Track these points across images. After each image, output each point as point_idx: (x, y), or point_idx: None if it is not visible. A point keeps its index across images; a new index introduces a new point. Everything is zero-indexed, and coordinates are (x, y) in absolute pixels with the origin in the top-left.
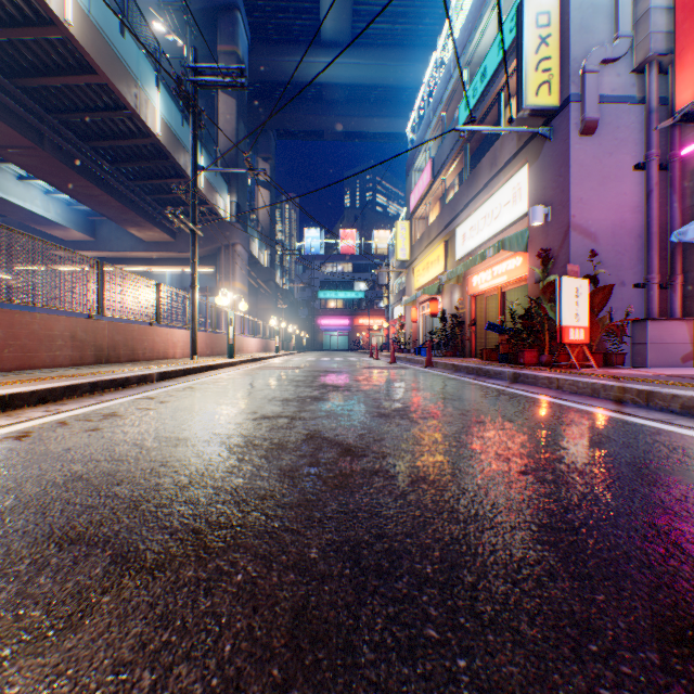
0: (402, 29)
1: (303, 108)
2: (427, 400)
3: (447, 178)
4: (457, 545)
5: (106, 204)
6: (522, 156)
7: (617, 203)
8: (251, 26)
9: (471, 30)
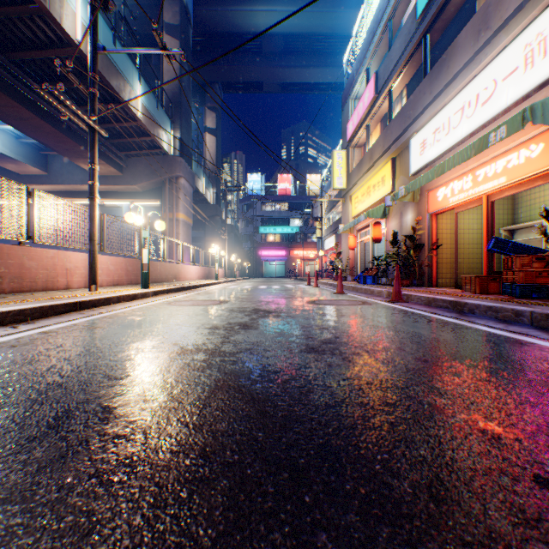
0: None
1: (244, 61)
2: None
3: (394, 90)
4: None
5: (41, 130)
6: None
7: None
8: None
9: None
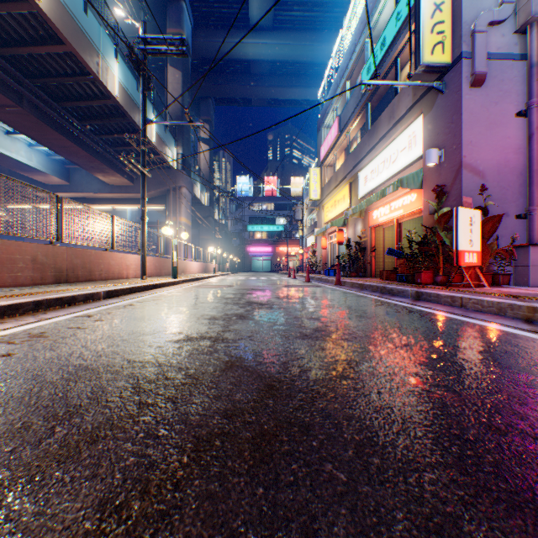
0: (314, 16)
1: (235, 80)
2: (345, 318)
3: (351, 132)
4: None
5: (76, 154)
6: (417, 108)
7: (502, 145)
8: (193, 14)
9: (372, 9)
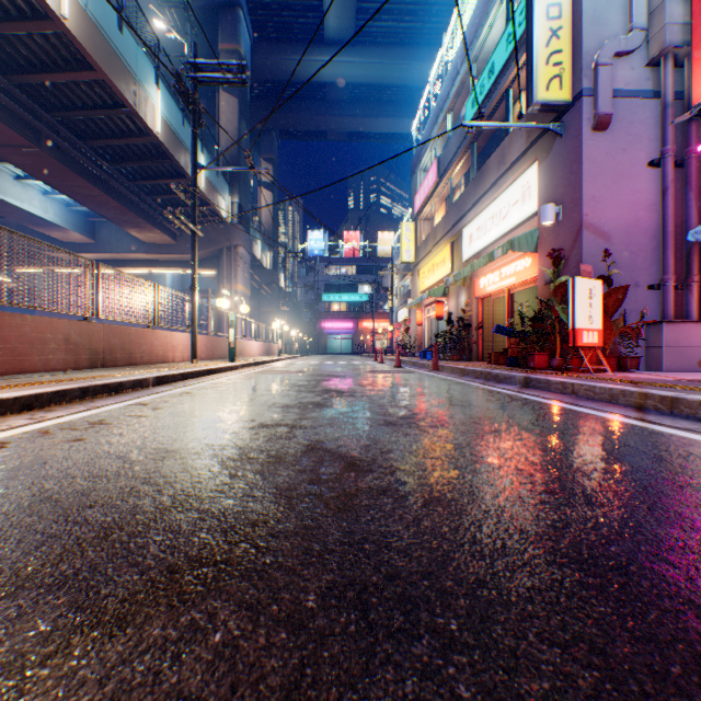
0: (407, 27)
1: (306, 108)
2: (436, 407)
3: (453, 178)
4: (484, 590)
5: (105, 205)
6: (531, 154)
7: (631, 201)
8: (253, 24)
9: (478, 26)
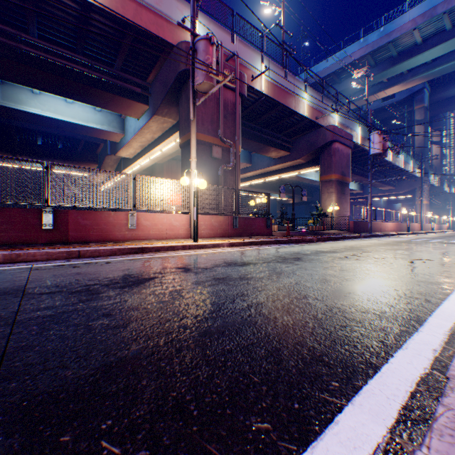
0: None
1: None
2: None
3: None
4: None
5: (376, 185)
6: None
7: None
8: (429, 86)
9: None
